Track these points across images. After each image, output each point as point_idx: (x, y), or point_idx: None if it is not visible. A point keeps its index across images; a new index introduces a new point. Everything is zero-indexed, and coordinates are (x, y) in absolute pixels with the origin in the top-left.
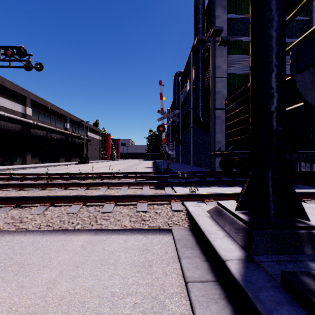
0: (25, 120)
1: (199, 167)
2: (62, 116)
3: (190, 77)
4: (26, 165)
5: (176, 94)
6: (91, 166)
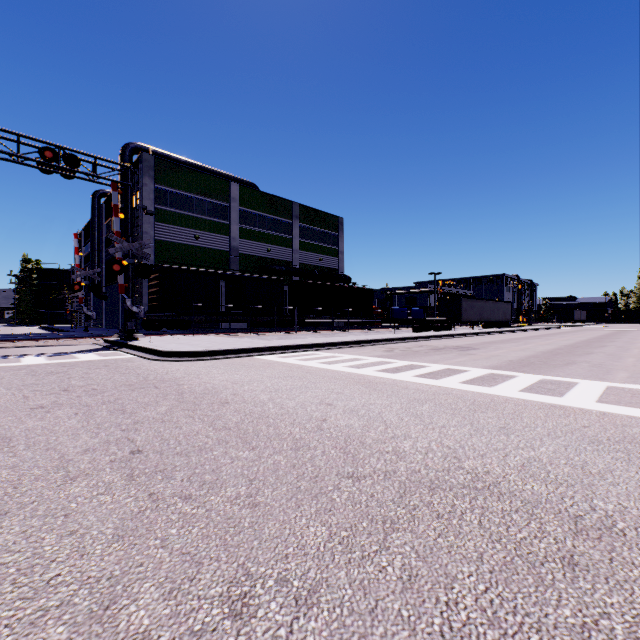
0: None
1: None
2: None
3: None
4: None
5: (97, 224)
6: None
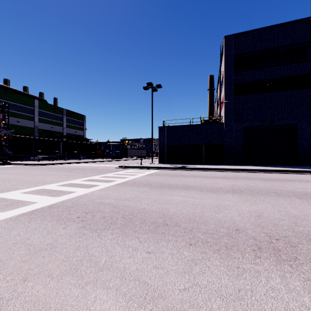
0: None
1: None
2: None
3: None
4: None
5: None
6: None
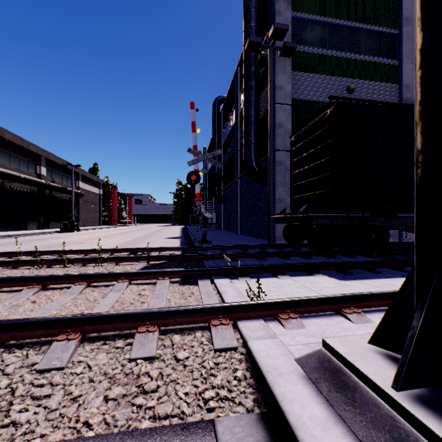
0: None
1: (250, 236)
2: (32, 154)
3: (236, 103)
4: None
5: (217, 129)
6: (82, 235)
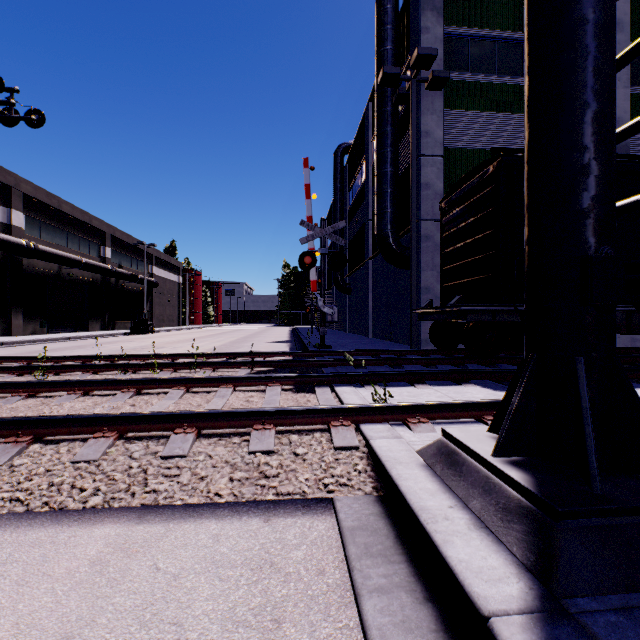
0: (9, 238)
1: (386, 340)
2: (94, 231)
3: (367, 154)
4: (11, 337)
5: (340, 190)
6: (159, 338)
